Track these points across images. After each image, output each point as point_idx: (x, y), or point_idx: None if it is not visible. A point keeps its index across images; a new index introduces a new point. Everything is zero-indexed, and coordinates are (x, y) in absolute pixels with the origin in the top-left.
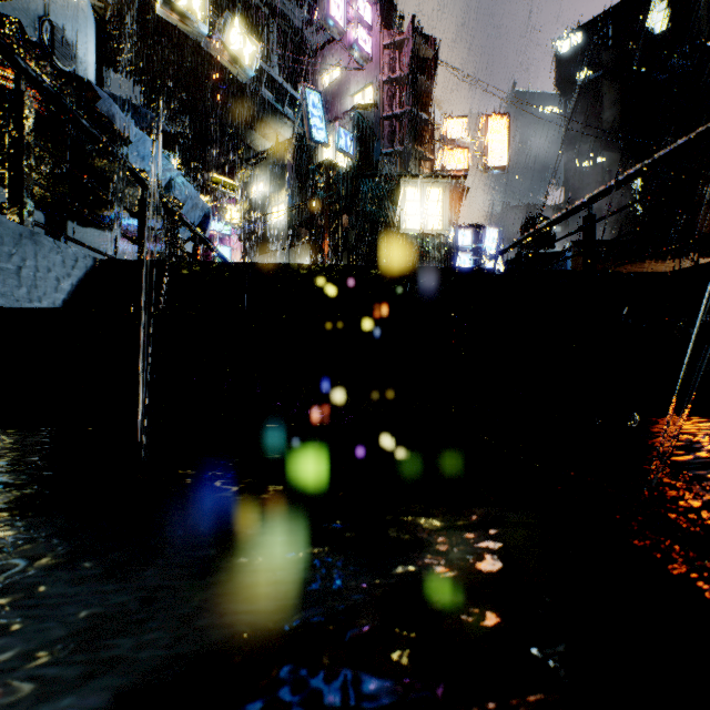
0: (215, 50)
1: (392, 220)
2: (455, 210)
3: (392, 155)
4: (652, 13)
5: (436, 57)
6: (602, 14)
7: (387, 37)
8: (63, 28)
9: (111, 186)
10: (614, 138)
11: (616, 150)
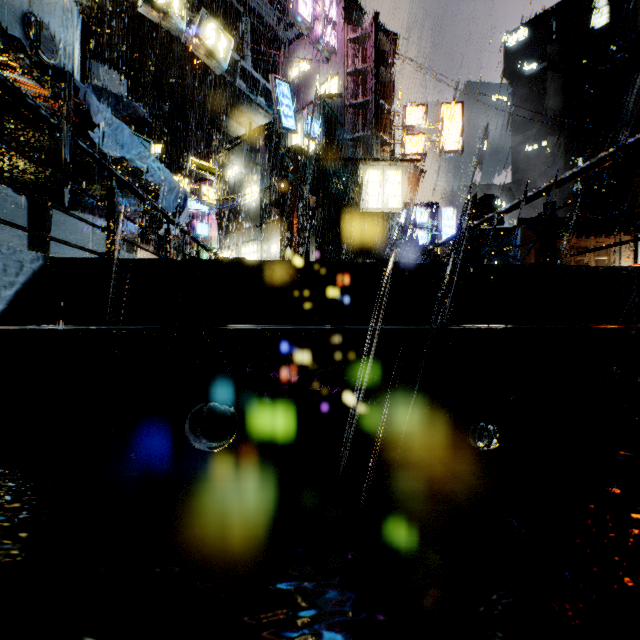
0: (192, 44)
1: (355, 200)
2: (413, 190)
3: (355, 141)
4: (593, 10)
5: (396, 50)
6: (547, 11)
7: (351, 32)
8: (48, 24)
9: (92, 172)
10: (557, 123)
11: (559, 134)
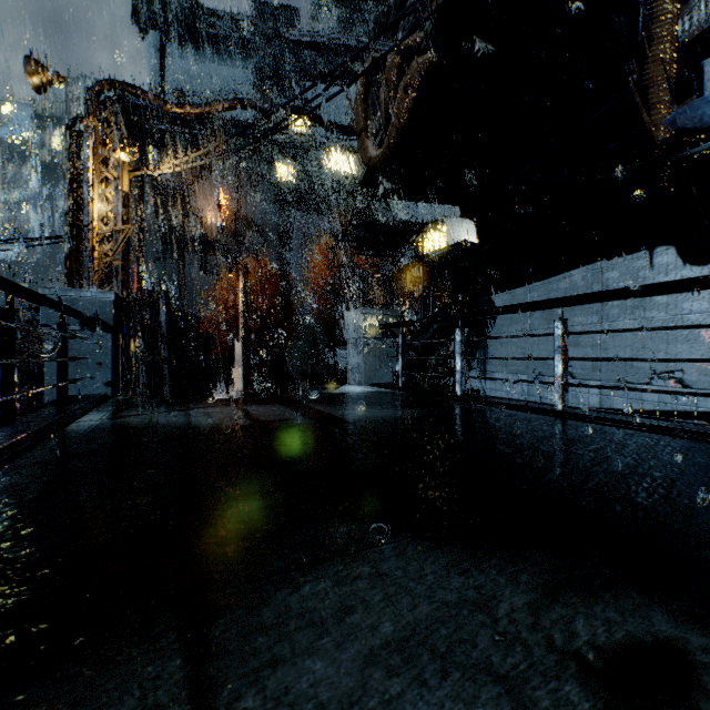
0: None
1: None
2: None
3: None
4: None
5: None
6: None
7: None
8: None
9: None
10: None
11: None
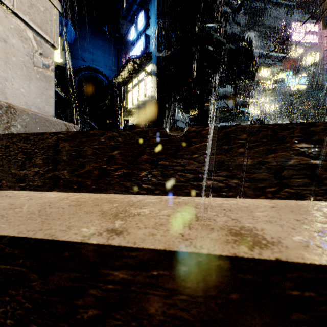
0: (259, 78)
1: None
2: None
3: None
4: None
5: None
6: None
7: (326, 32)
8: None
9: (244, 123)
10: None
11: None
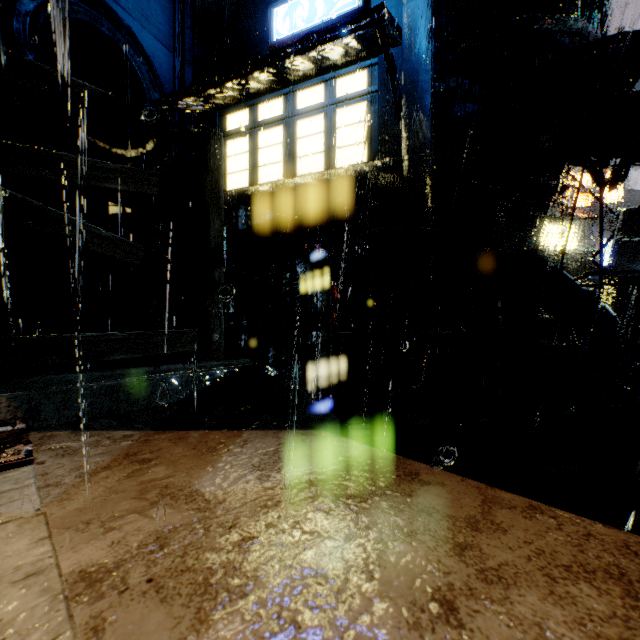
0: None
1: (543, 246)
2: (587, 237)
3: None
4: None
5: None
6: None
7: None
8: None
9: None
10: None
11: None
